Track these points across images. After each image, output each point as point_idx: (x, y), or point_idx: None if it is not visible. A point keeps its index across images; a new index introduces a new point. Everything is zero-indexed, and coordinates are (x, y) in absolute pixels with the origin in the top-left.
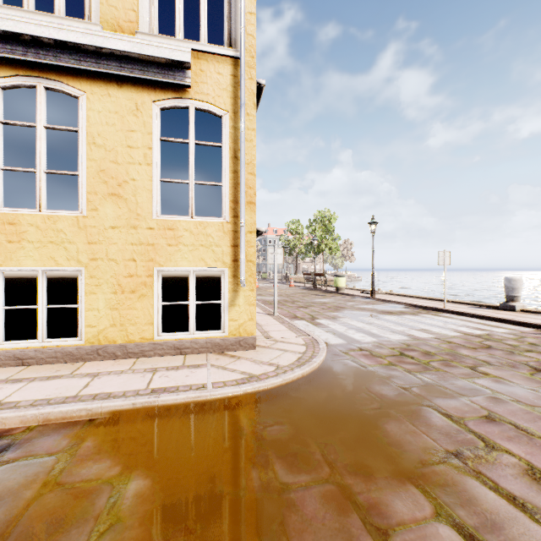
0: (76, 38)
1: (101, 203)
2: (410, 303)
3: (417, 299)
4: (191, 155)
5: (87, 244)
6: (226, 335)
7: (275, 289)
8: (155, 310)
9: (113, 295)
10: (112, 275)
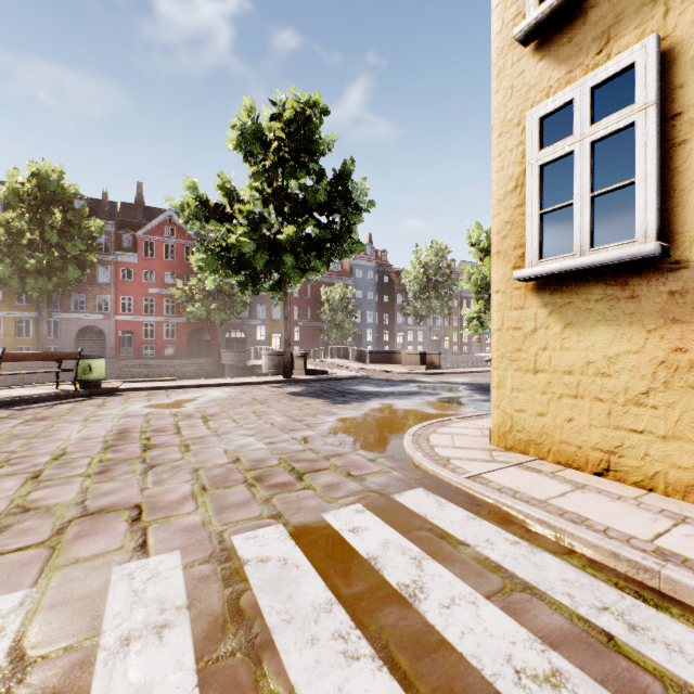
0: None
1: None
2: None
3: None
4: None
5: None
6: None
7: None
8: None
9: None
10: None
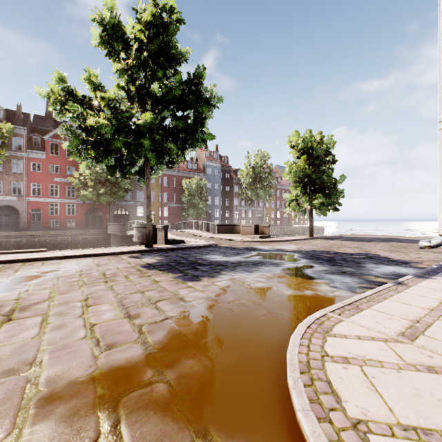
0: None
1: None
2: None
3: None
4: None
5: None
6: None
7: None
8: None
9: None
10: None
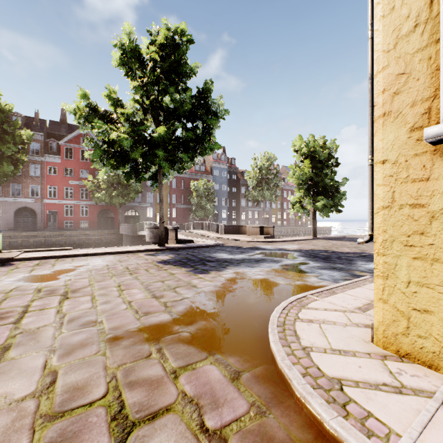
0: None
1: None
2: None
3: None
4: None
5: None
6: None
7: None
8: None
9: None
10: None
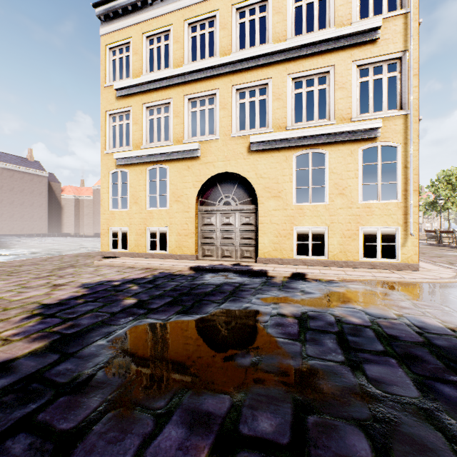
0: (329, 131)
1: (335, 198)
2: None
3: None
4: (378, 170)
5: (329, 216)
6: (399, 261)
7: None
8: (359, 246)
9: (340, 238)
10: (339, 229)
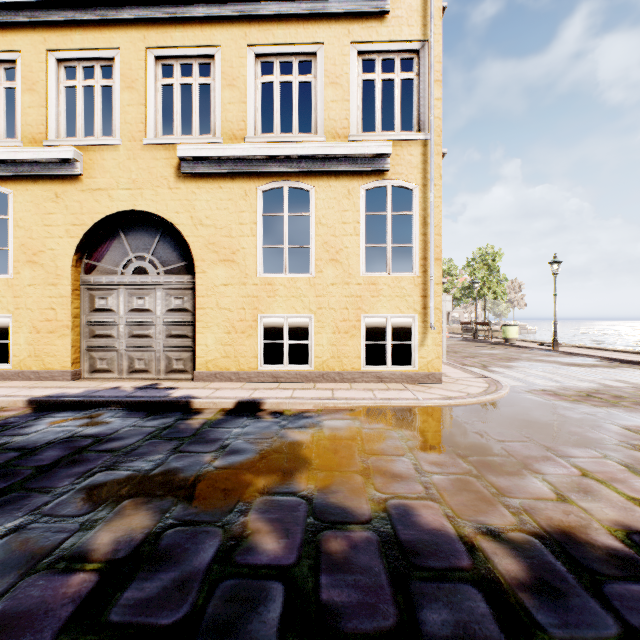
0: (313, 151)
1: (324, 267)
2: (606, 357)
3: (616, 353)
4: (388, 224)
5: (315, 297)
6: (416, 370)
7: (444, 336)
8: (361, 347)
9: (332, 335)
10: (331, 320)
